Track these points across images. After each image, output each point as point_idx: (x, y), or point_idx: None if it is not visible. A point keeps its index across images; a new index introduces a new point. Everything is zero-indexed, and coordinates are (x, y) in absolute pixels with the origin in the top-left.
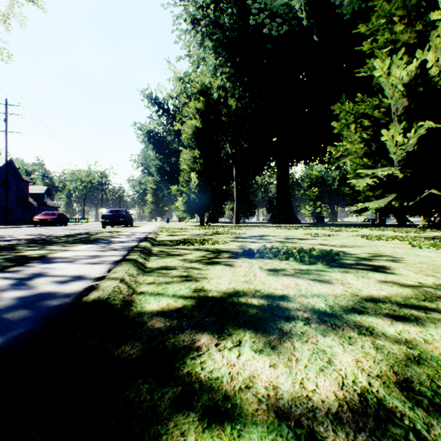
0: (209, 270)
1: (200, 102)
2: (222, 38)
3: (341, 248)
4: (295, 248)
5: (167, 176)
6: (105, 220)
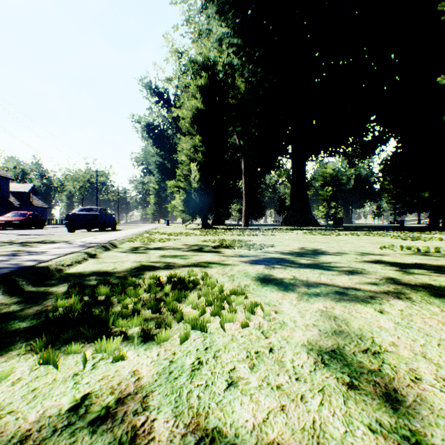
0: None
1: (202, 78)
2: None
3: None
4: None
5: (167, 174)
6: (70, 221)
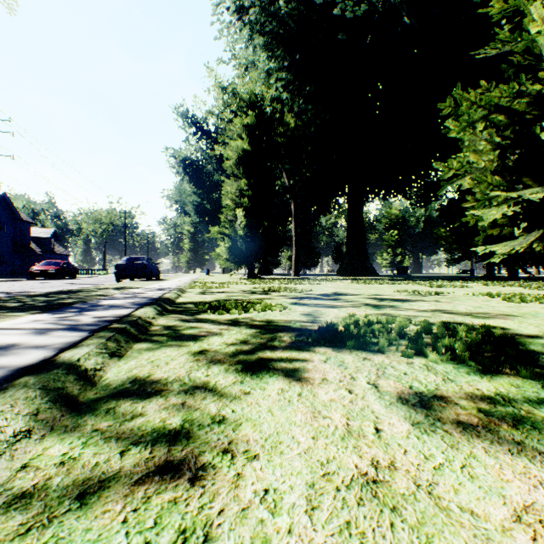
0: (246, 400)
1: (249, 117)
2: (277, 30)
3: (488, 320)
4: (411, 321)
5: (207, 216)
6: (119, 271)
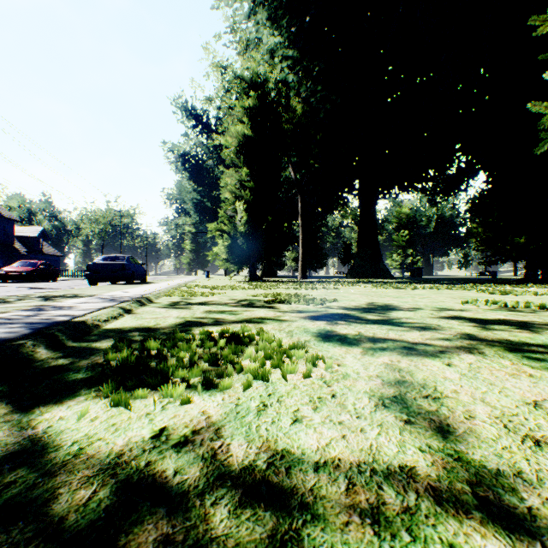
0: None
1: (250, 98)
2: None
3: None
4: None
5: (207, 214)
6: (91, 272)
